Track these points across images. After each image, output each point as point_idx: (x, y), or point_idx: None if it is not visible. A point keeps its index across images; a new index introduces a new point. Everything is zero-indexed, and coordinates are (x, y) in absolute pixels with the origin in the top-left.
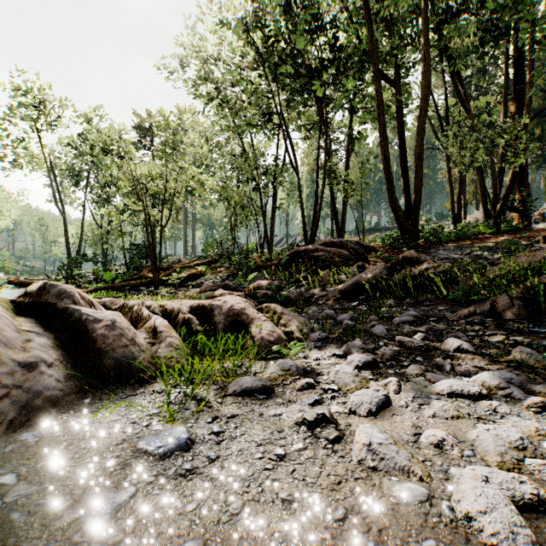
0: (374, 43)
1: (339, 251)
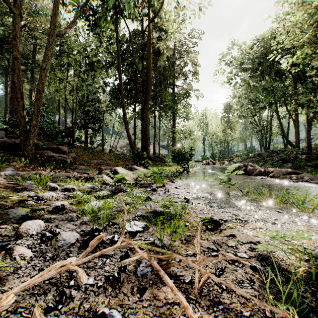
0: (274, 101)
1: (266, 153)
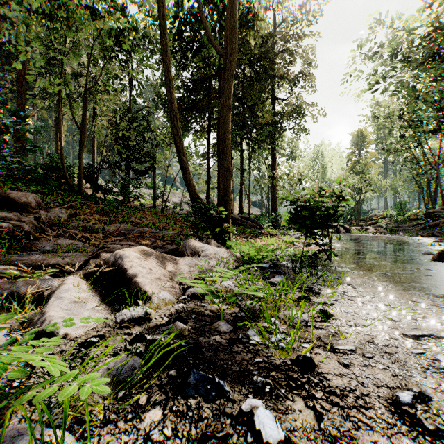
0: None
1: None
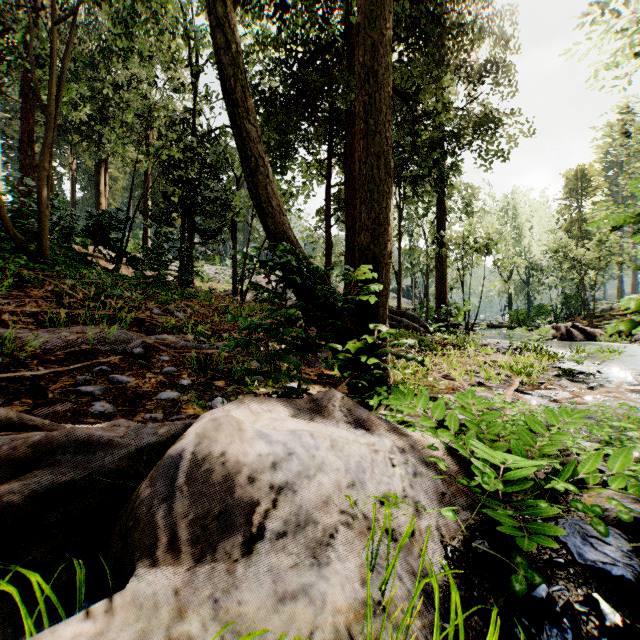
0: None
1: None
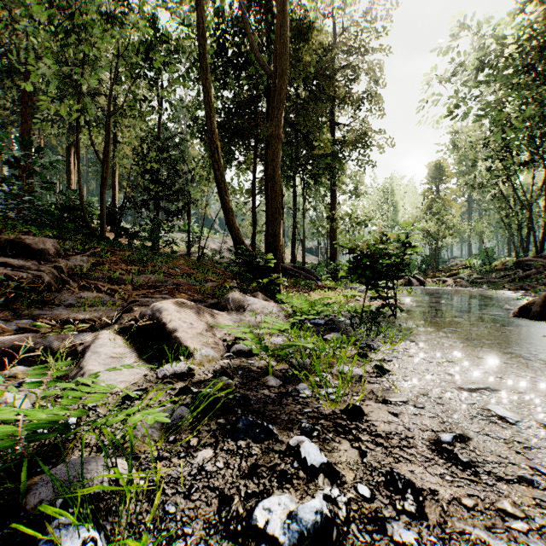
0: None
1: (540, 261)
